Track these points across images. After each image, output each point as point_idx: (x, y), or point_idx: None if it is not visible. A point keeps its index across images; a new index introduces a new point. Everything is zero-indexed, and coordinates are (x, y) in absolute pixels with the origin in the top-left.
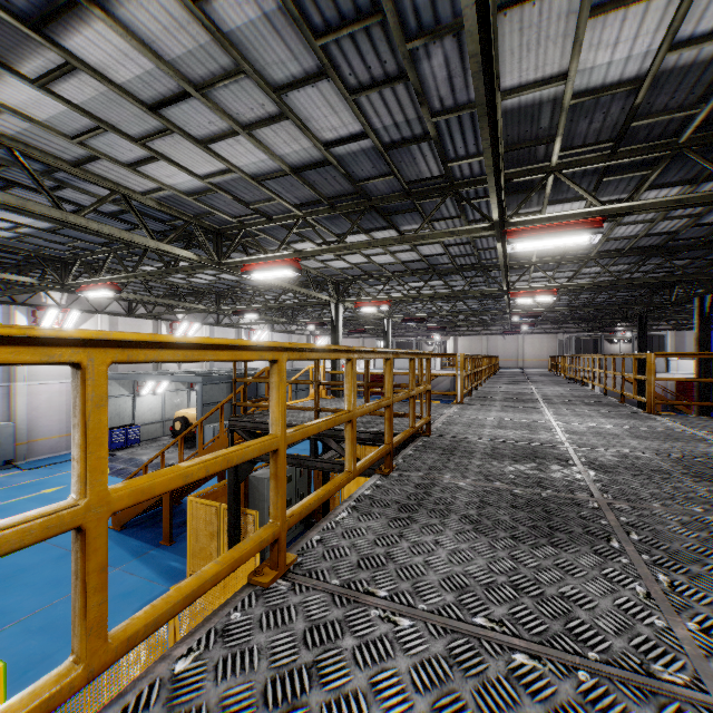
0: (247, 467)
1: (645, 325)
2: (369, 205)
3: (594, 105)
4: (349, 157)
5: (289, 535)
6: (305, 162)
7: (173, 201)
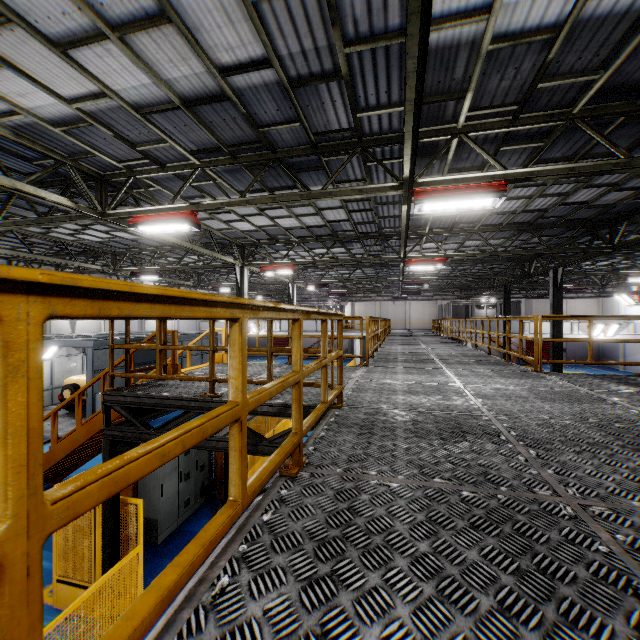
0: (127, 449)
1: (509, 293)
2: (273, 157)
3: (509, 56)
4: (250, 93)
5: (186, 511)
6: (199, 93)
7: (36, 132)
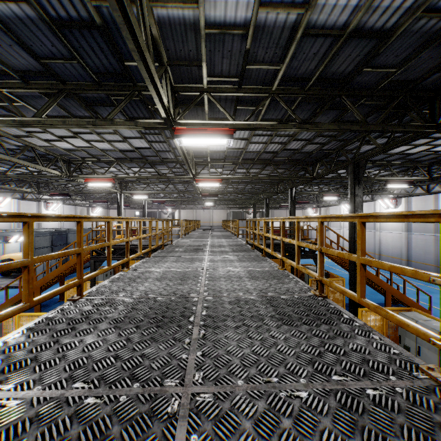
0: (100, 263)
1: (255, 208)
2: (147, 162)
3: (216, 153)
4: (143, 151)
5: None
6: (126, 149)
7: (54, 149)
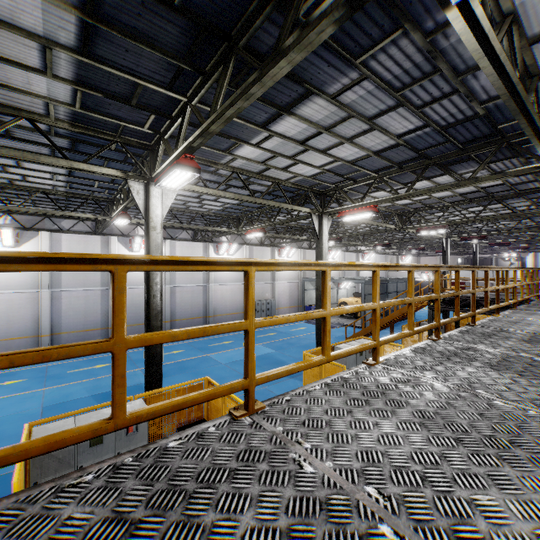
0: None
1: None
2: (493, 199)
3: None
4: (490, 188)
5: None
6: (467, 192)
7: (392, 207)
